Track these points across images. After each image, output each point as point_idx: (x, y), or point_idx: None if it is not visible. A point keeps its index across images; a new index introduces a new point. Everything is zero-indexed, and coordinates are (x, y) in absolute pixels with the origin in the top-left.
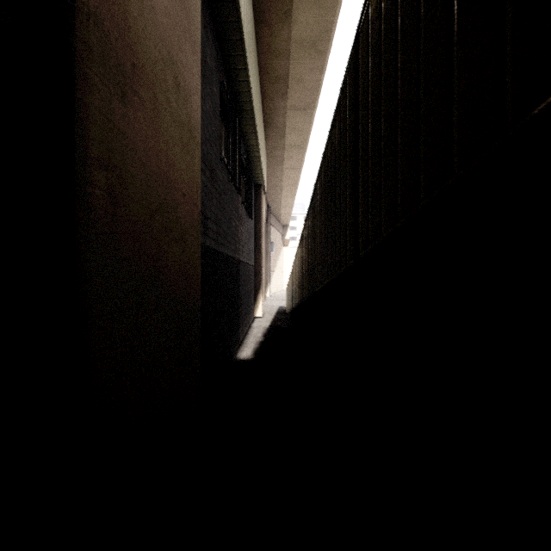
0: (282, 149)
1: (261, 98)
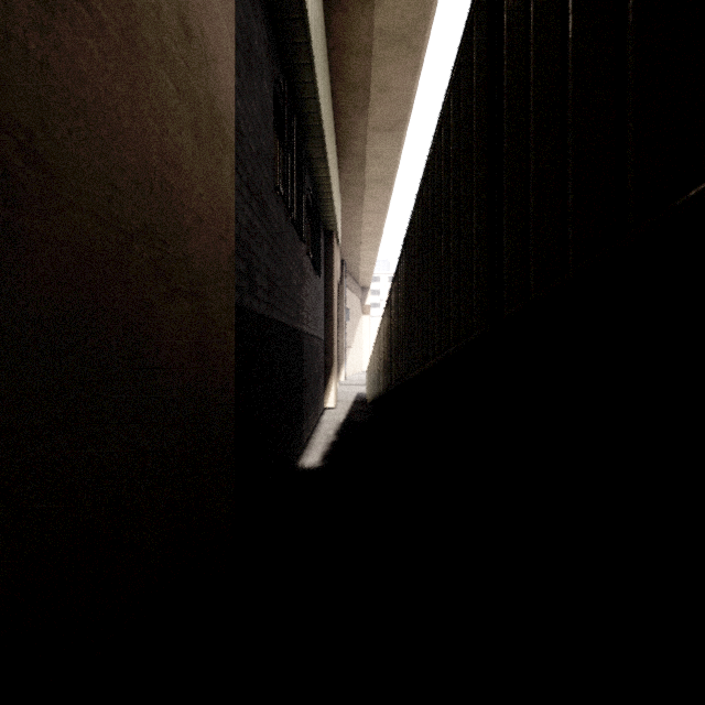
0: (362, 185)
1: (333, 114)
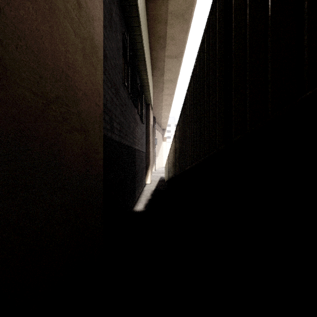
0: (162, 82)
1: (149, 50)
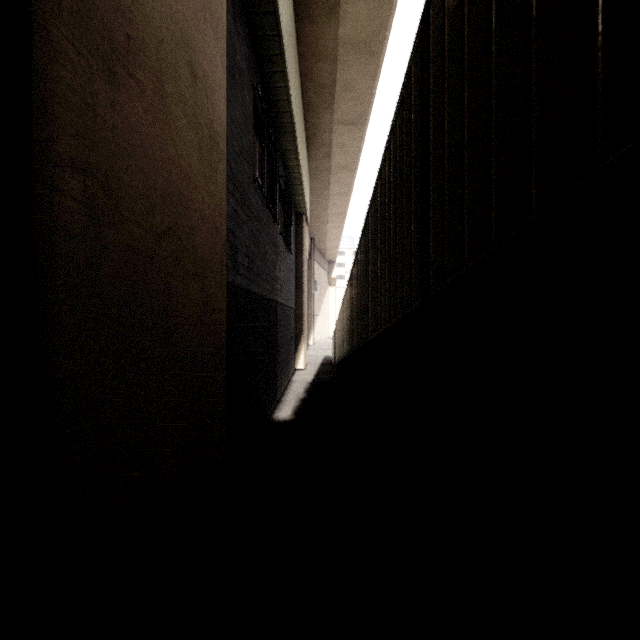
0: (328, 171)
1: (303, 110)
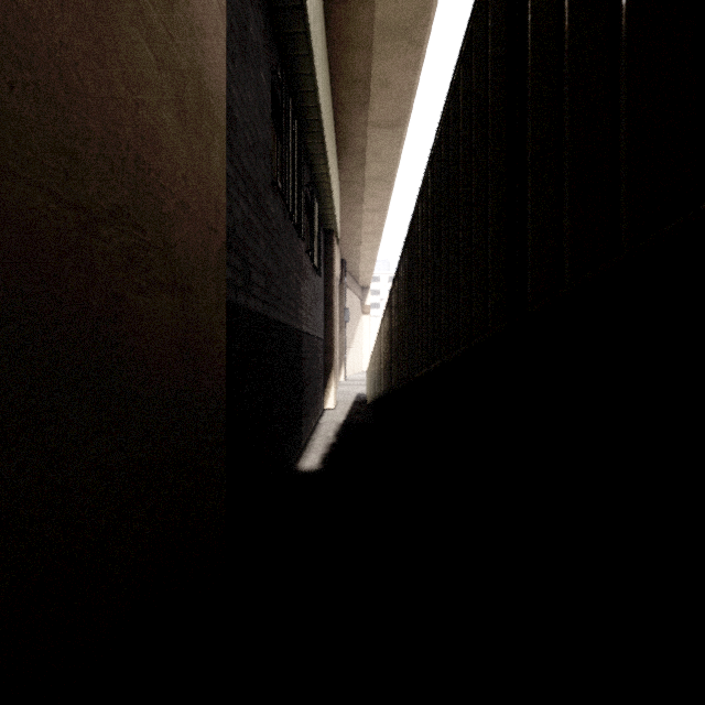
0: (362, 183)
1: (332, 110)
